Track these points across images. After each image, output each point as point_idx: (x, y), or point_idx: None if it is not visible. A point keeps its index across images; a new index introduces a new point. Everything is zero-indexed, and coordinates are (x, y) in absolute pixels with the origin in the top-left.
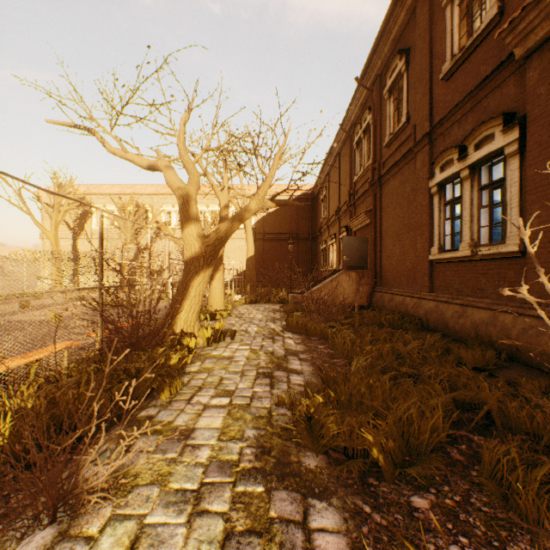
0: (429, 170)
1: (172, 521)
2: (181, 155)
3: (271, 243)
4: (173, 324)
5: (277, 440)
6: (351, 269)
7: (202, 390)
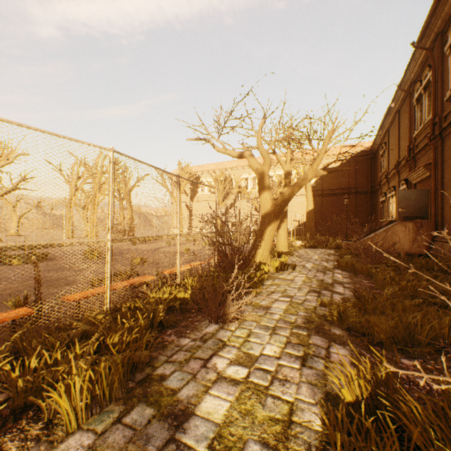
0: None
1: (263, 333)
2: (259, 148)
3: (329, 198)
4: (254, 256)
5: (317, 319)
6: (407, 220)
7: (273, 293)
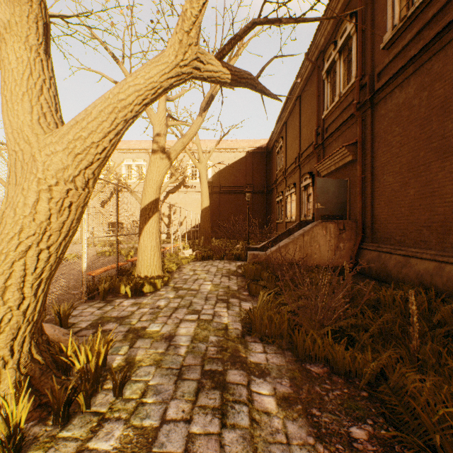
0: None
1: None
2: None
3: (227, 196)
4: None
5: None
6: (326, 219)
7: None
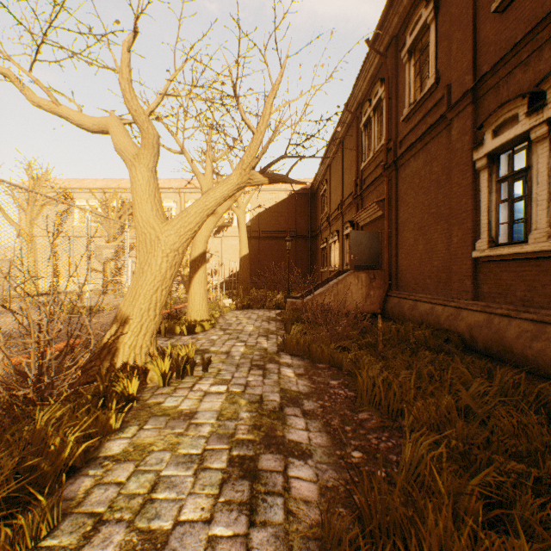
0: (472, 138)
1: None
2: (126, 98)
3: (267, 242)
4: (113, 351)
5: None
6: (359, 269)
7: (96, 536)
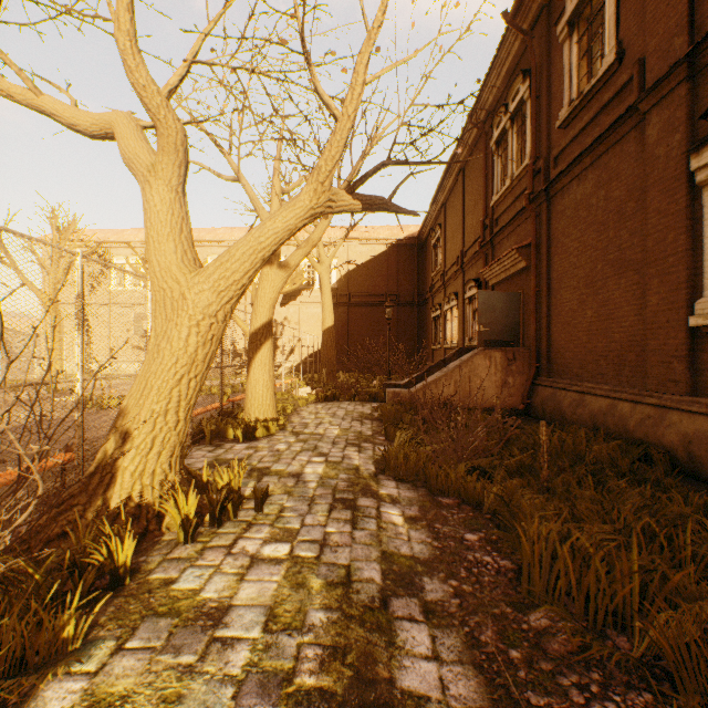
0: (687, 136)
1: None
2: (127, 66)
3: (359, 310)
4: (108, 481)
5: None
6: (491, 346)
7: None
